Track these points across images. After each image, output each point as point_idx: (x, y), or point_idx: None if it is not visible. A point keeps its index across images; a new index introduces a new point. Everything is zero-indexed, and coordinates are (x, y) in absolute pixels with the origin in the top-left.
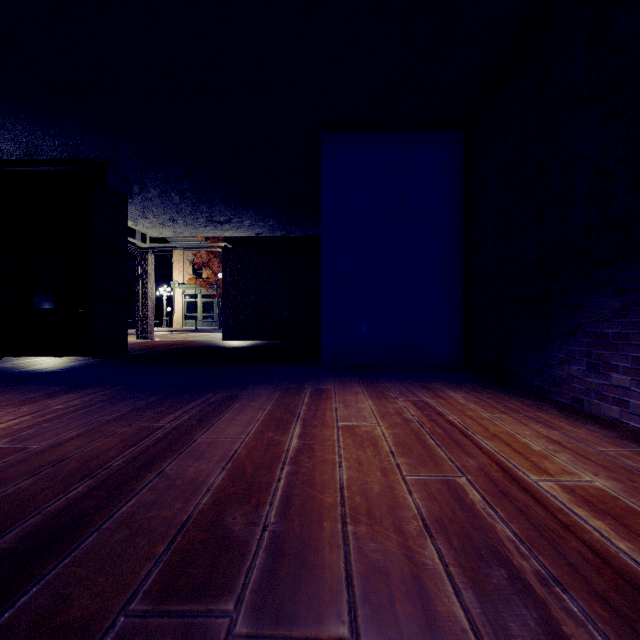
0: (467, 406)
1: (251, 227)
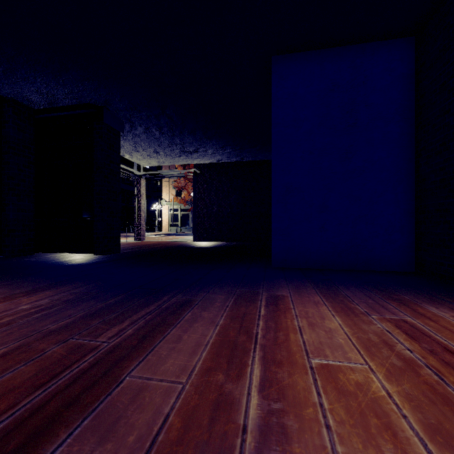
0: None
1: (213, 155)
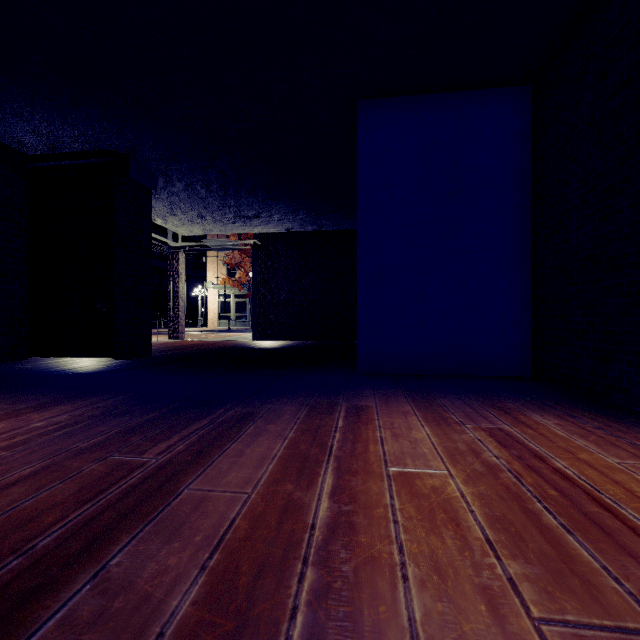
0: (572, 442)
1: (281, 222)
